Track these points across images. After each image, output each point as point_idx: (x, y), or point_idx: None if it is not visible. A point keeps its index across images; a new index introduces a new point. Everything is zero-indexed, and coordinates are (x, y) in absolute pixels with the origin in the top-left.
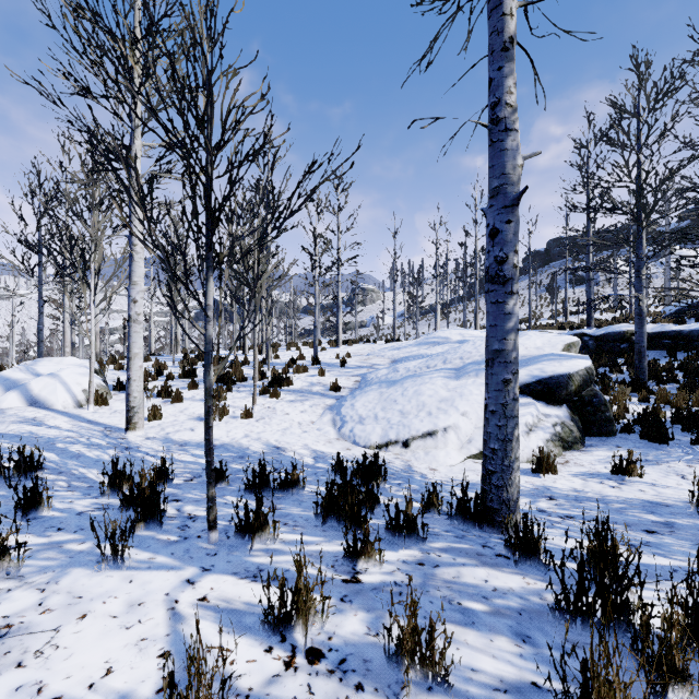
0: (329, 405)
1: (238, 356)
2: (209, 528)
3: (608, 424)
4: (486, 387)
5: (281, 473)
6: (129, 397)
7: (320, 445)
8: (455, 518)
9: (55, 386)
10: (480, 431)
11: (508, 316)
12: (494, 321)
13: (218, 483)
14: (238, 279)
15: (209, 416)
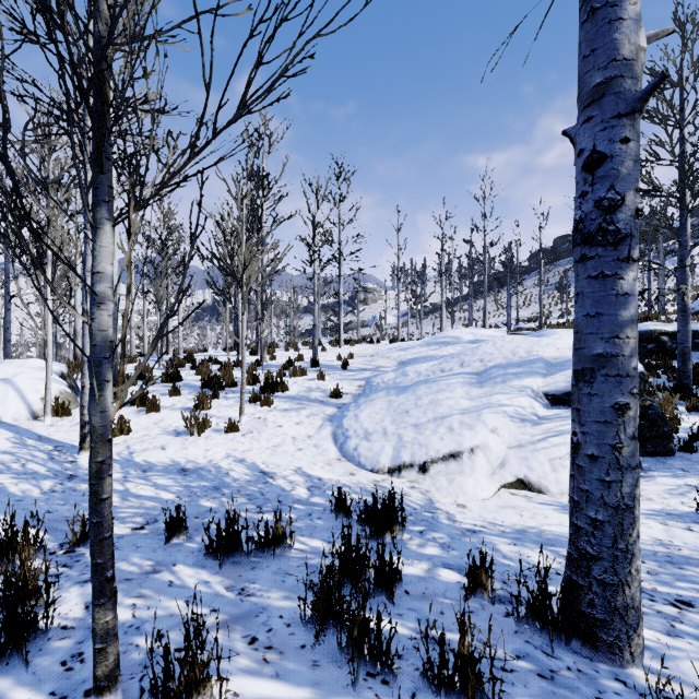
0: (329, 415)
1: (232, 357)
2: (97, 688)
3: (666, 441)
4: (579, 414)
5: (264, 514)
6: (83, 409)
7: (317, 468)
8: (526, 621)
9: (6, 393)
10: (514, 453)
11: (622, 298)
12: (595, 308)
13: (174, 536)
14: (222, 268)
15: (99, 479)
